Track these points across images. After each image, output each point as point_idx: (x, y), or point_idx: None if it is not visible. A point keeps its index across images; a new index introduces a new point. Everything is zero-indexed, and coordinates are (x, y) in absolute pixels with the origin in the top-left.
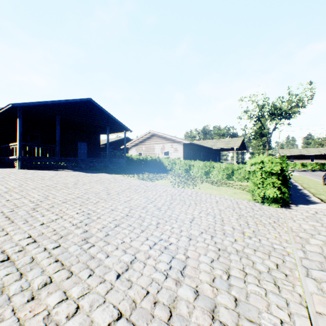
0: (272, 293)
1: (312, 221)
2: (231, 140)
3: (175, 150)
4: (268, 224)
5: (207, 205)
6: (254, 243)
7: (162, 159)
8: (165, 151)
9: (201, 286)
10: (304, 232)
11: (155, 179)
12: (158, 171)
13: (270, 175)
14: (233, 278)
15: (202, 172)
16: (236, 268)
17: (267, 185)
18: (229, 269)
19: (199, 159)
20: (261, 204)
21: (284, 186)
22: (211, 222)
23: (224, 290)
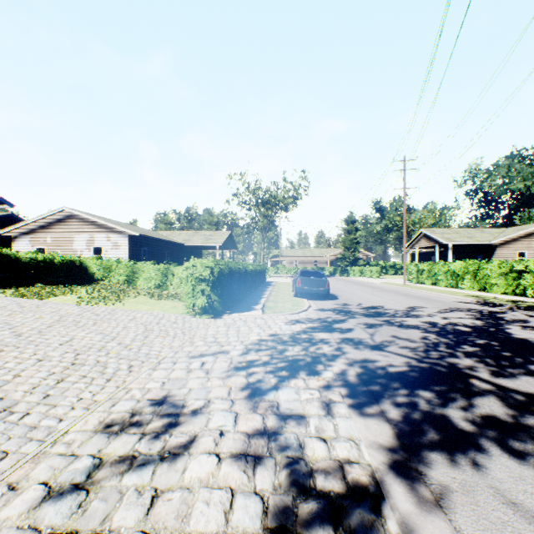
0: (96, 385)
1: (224, 327)
2: (215, 233)
3: (116, 245)
4: (172, 335)
5: (112, 323)
6: (130, 353)
7: (87, 261)
8: (95, 246)
9: (13, 394)
10: (201, 337)
11: (51, 294)
12: (74, 282)
13: (201, 281)
14: (63, 383)
15: (158, 282)
16: (77, 375)
17: (198, 294)
18: (68, 377)
19: (164, 261)
20: (193, 317)
21: (217, 294)
22: (94, 341)
23: (41, 392)
